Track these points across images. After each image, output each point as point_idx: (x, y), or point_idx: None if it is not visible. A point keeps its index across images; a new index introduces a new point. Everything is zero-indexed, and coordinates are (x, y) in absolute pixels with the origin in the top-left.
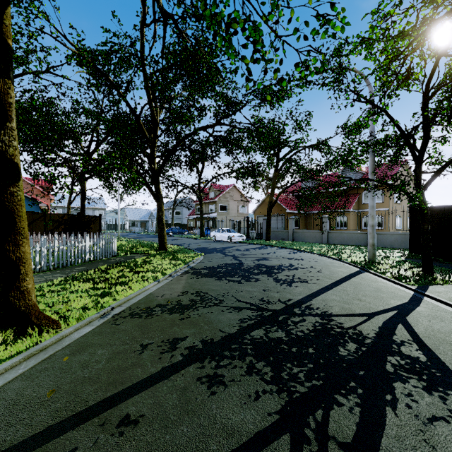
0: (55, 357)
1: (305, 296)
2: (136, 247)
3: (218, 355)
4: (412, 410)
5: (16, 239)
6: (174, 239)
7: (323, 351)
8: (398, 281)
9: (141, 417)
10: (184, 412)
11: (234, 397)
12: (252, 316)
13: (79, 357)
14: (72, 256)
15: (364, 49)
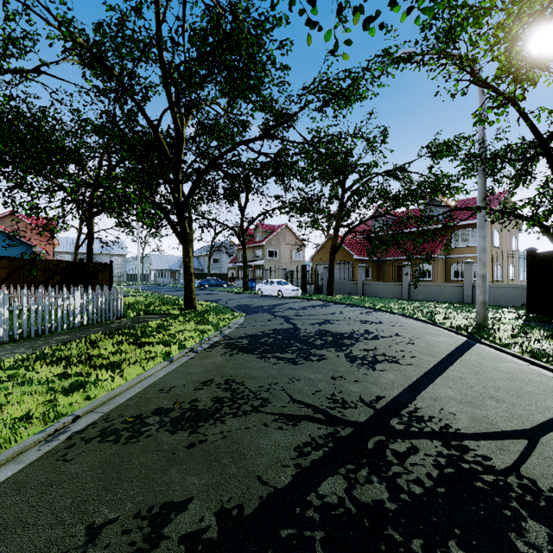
0: None
1: (402, 390)
2: (155, 305)
3: None
4: None
5: None
6: (209, 294)
7: (483, 551)
8: (536, 360)
9: None
10: None
11: None
12: (318, 437)
13: None
14: (52, 320)
15: (471, 24)
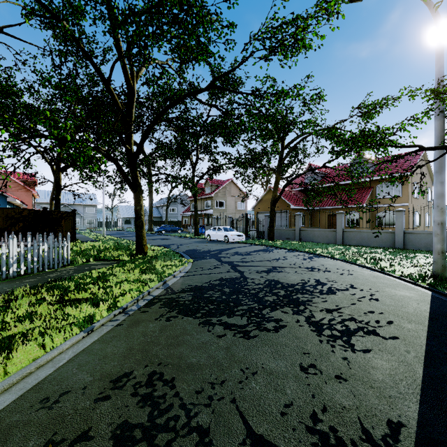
0: None
1: (419, 402)
2: (109, 250)
3: None
4: None
5: None
6: (164, 238)
7: None
8: None
9: None
10: None
11: None
12: None
13: None
14: None
15: None
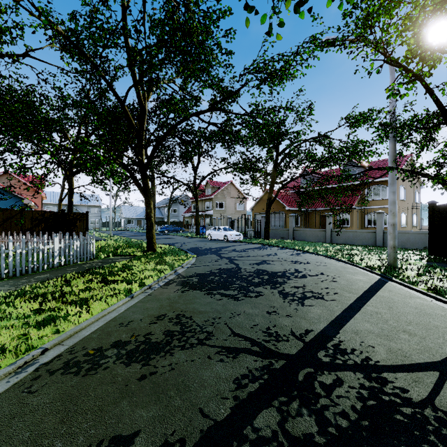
0: None
1: (327, 324)
2: (122, 248)
3: None
4: None
5: None
6: (167, 238)
7: None
8: (439, 296)
9: None
10: None
11: None
12: (255, 369)
13: None
14: (35, 261)
15: (383, 15)
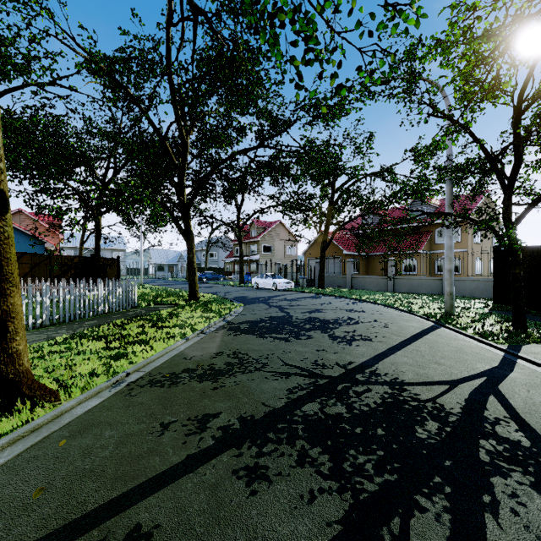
0: (49, 441)
1: (369, 358)
2: (161, 296)
3: (260, 438)
4: (519, 518)
5: (2, 288)
6: (207, 287)
7: (396, 432)
8: (483, 339)
9: (156, 529)
10: (214, 520)
11: (281, 499)
12: (303, 384)
13: (80, 440)
14: (81, 308)
15: (439, 53)
